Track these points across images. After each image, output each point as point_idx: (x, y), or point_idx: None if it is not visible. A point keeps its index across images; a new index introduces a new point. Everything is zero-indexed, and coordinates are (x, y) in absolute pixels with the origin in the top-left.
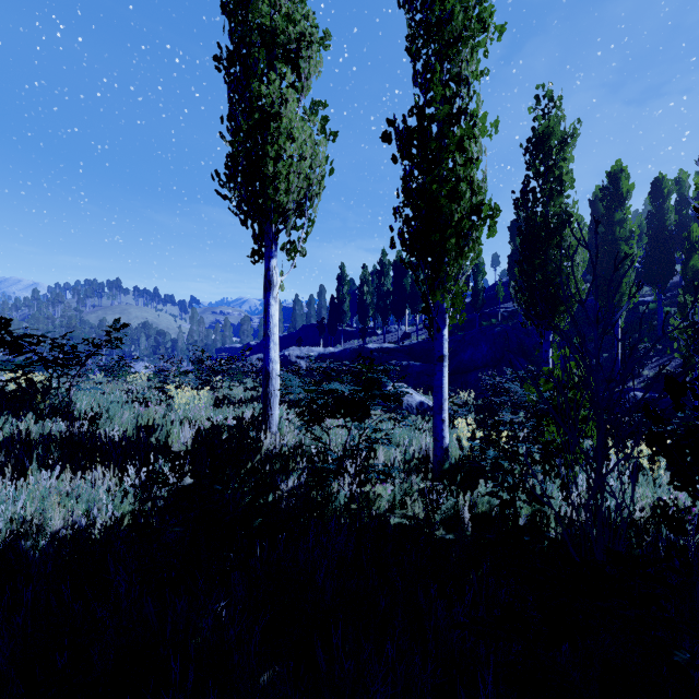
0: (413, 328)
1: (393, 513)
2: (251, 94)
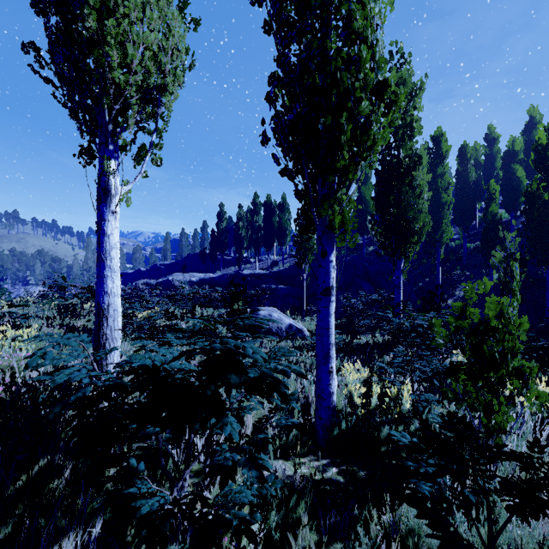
0: (280, 257)
1: None
2: None
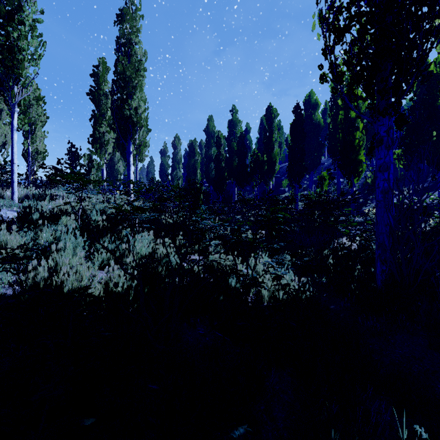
0: None
1: None
2: None
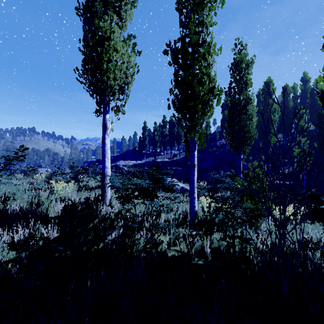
0: (178, 152)
1: (169, 249)
2: (94, 26)
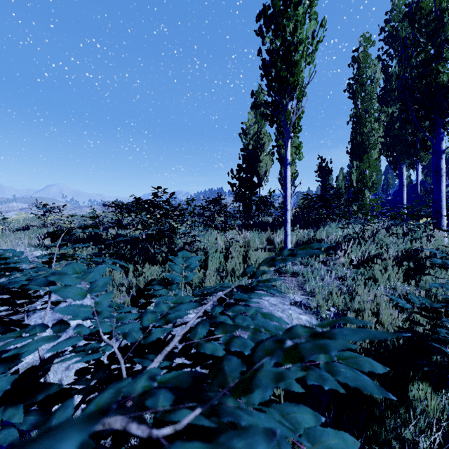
0: None
1: None
2: None
